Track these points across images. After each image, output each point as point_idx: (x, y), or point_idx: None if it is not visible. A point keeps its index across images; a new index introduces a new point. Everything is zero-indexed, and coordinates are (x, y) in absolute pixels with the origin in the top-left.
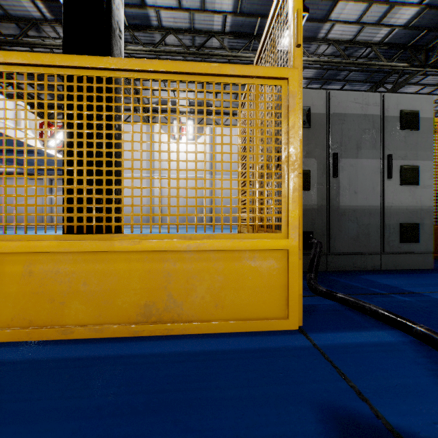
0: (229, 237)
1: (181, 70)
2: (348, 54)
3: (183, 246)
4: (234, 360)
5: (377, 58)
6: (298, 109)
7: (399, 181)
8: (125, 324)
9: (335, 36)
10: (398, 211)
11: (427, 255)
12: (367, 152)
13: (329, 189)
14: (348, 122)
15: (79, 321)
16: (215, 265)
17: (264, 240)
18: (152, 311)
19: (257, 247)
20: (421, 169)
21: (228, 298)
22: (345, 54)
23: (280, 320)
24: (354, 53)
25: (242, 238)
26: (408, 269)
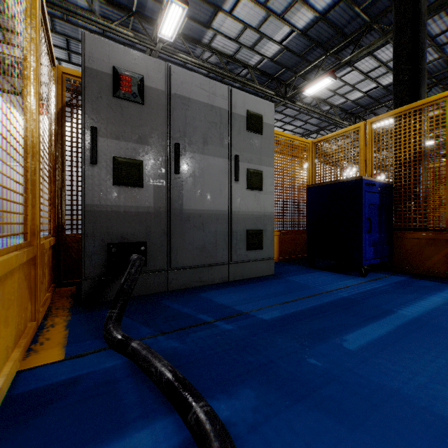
0: None
1: None
2: (230, 69)
3: None
4: None
5: (253, 81)
6: None
7: (246, 184)
8: None
9: (218, 46)
10: (245, 217)
11: (270, 261)
12: (215, 149)
13: (170, 187)
14: (193, 110)
15: None
16: None
17: None
18: None
19: None
20: (265, 175)
21: None
22: (227, 67)
23: None
24: (235, 69)
25: None
26: (254, 278)
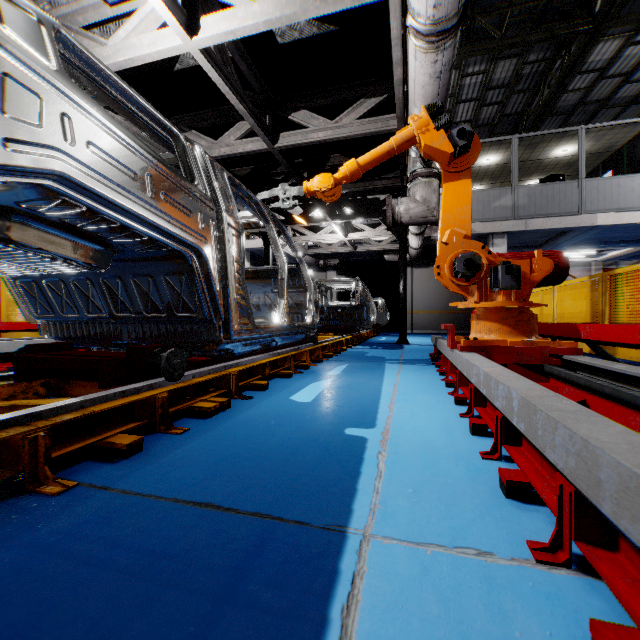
0: None
1: None
2: None
3: None
4: None
5: None
6: None
7: None
8: None
9: None
10: None
11: None
12: None
13: None
14: None
15: (631, 355)
16: None
17: None
18: None
19: None
20: None
21: None
22: None
23: None
24: None
25: None
26: None
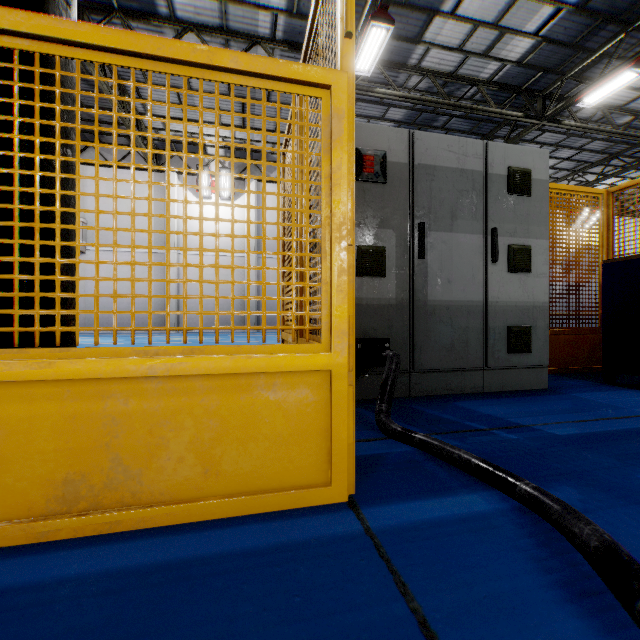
0: (230, 352)
1: (136, 48)
2: (447, 92)
3: (141, 369)
4: (219, 576)
5: (485, 102)
6: (349, 139)
7: (507, 266)
8: (22, 519)
9: (430, 65)
10: (506, 309)
11: (542, 370)
12: (465, 224)
13: (413, 275)
14: (439, 179)
15: None
16: (203, 401)
17: (290, 356)
18: (79, 490)
19: (278, 367)
20: (535, 251)
21: (229, 458)
22: (444, 91)
23: (318, 489)
24: (456, 91)
25: (253, 353)
26: (518, 391)
